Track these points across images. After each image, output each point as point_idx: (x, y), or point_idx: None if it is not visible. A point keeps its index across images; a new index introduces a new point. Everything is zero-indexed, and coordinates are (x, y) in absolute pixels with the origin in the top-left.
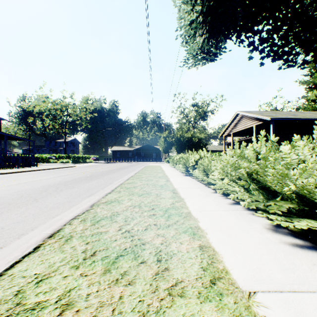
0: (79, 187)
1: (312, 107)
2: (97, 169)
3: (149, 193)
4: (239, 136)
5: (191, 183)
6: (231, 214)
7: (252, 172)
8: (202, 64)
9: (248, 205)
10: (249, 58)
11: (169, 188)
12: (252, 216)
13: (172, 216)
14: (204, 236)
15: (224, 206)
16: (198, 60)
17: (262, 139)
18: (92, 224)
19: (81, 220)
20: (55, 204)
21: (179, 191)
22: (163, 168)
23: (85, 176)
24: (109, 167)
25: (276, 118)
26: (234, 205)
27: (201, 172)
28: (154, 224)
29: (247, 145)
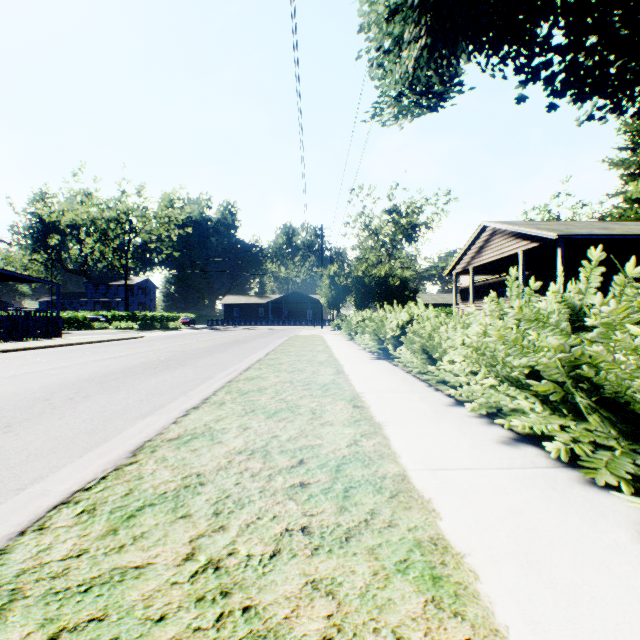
0: (132, 390)
1: (636, 215)
2: (188, 344)
3: (295, 408)
4: (487, 274)
5: (393, 379)
6: (523, 481)
7: (575, 361)
8: (413, 115)
9: (569, 454)
10: (519, 100)
11: (343, 394)
12: (589, 491)
13: (355, 492)
14: (472, 589)
15: (494, 450)
16: (404, 107)
17: (595, 271)
18: (109, 527)
19: (83, 509)
20: (50, 440)
21: (368, 401)
22: (327, 340)
23: (156, 359)
24: (213, 338)
25: (569, 235)
26: (520, 448)
27: (416, 352)
28: (303, 526)
29: (502, 294)
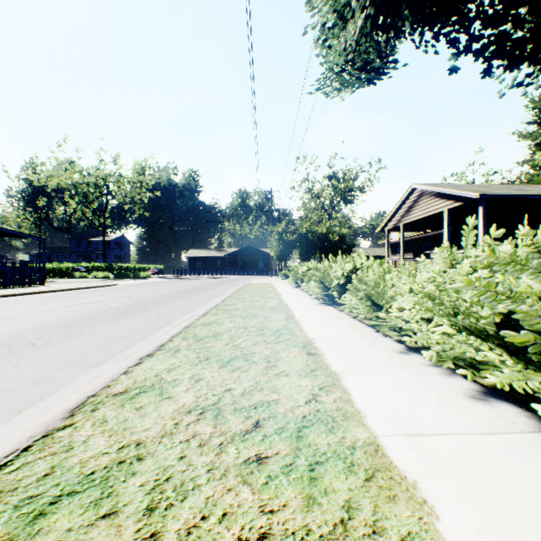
0: (94, 335)
1: None
2: (154, 291)
3: (249, 355)
4: (414, 230)
5: (341, 324)
6: (517, 453)
7: None
8: (354, 86)
9: None
10: (451, 70)
11: (296, 340)
12: None
13: (323, 472)
14: None
15: (466, 408)
16: (345, 80)
17: None
18: (4, 537)
19: None
20: None
21: (321, 348)
22: (277, 288)
23: (123, 305)
24: (177, 286)
25: (490, 195)
26: (493, 405)
27: (362, 298)
28: (262, 534)
29: (426, 248)
